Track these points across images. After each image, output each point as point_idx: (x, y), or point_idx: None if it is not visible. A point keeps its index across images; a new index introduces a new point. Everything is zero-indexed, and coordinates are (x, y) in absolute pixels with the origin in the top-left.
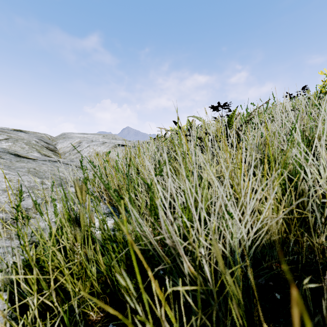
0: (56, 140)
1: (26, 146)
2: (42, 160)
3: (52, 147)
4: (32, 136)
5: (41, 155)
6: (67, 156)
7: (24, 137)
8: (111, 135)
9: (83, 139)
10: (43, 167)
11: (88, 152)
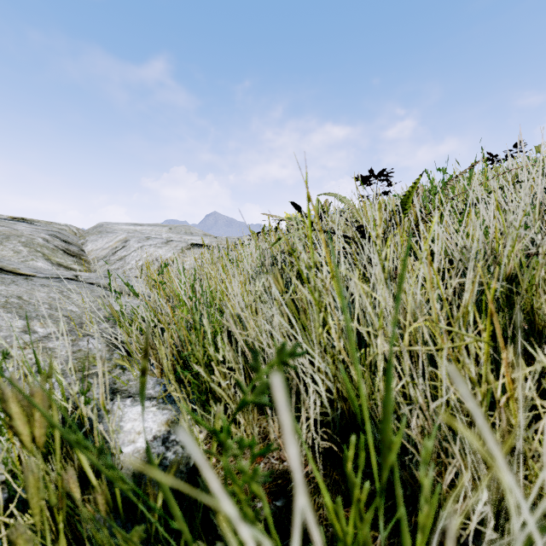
0: (86, 236)
1: (24, 249)
2: (44, 276)
3: (76, 250)
4: (42, 229)
5: (52, 264)
6: (101, 266)
7: (23, 231)
8: (184, 226)
9: (132, 234)
10: (38, 294)
11: (138, 258)
